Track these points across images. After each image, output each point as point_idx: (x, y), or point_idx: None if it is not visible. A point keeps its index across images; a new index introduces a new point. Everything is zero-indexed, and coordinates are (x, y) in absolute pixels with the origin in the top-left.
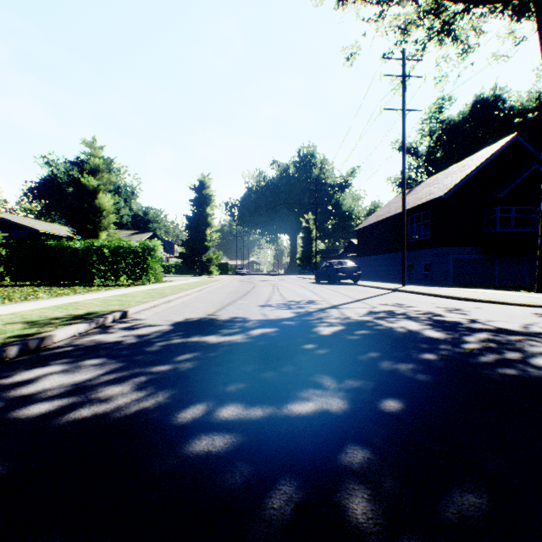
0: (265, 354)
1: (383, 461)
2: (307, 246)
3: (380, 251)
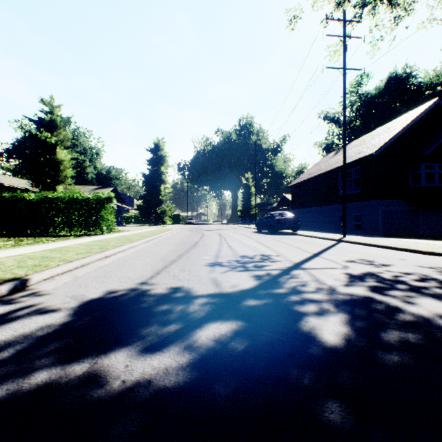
0: None
1: None
2: (247, 200)
3: (312, 204)
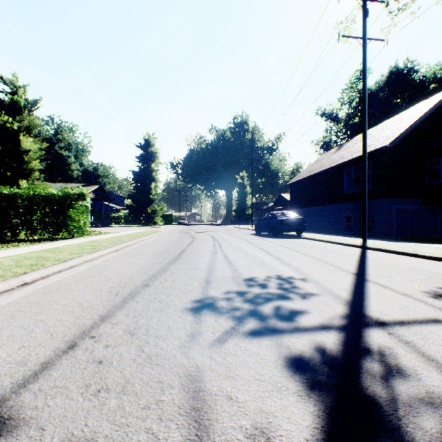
0: None
1: None
2: (242, 200)
3: (314, 203)
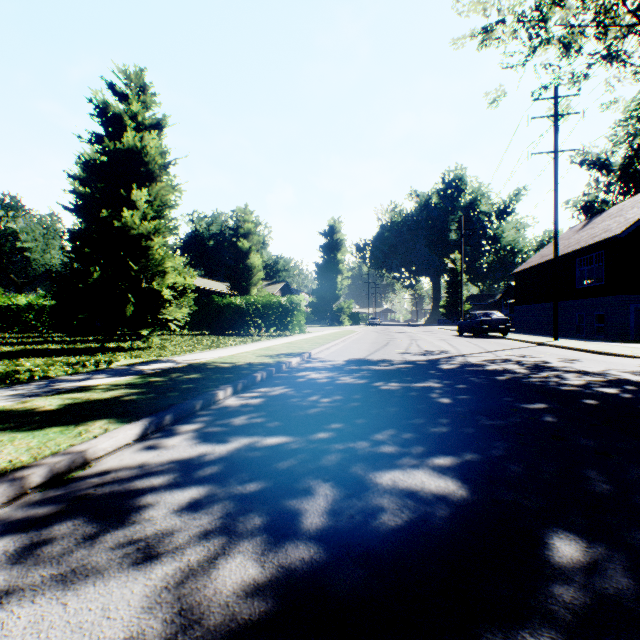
0: (406, 373)
1: (446, 392)
2: (453, 292)
3: (543, 299)
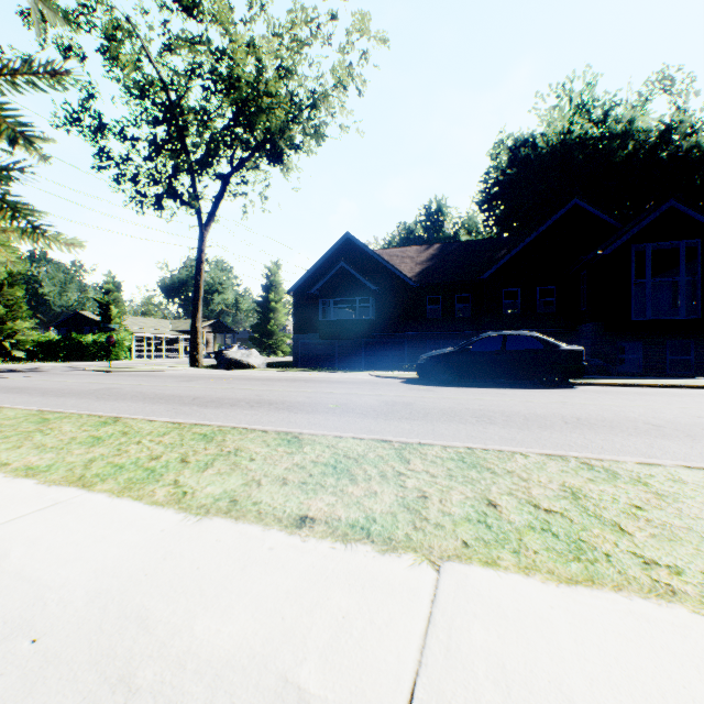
0: None
1: None
2: None
3: None
